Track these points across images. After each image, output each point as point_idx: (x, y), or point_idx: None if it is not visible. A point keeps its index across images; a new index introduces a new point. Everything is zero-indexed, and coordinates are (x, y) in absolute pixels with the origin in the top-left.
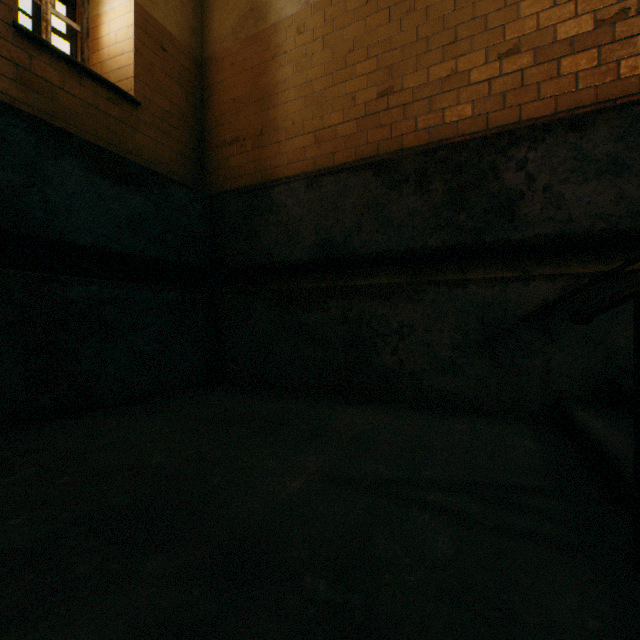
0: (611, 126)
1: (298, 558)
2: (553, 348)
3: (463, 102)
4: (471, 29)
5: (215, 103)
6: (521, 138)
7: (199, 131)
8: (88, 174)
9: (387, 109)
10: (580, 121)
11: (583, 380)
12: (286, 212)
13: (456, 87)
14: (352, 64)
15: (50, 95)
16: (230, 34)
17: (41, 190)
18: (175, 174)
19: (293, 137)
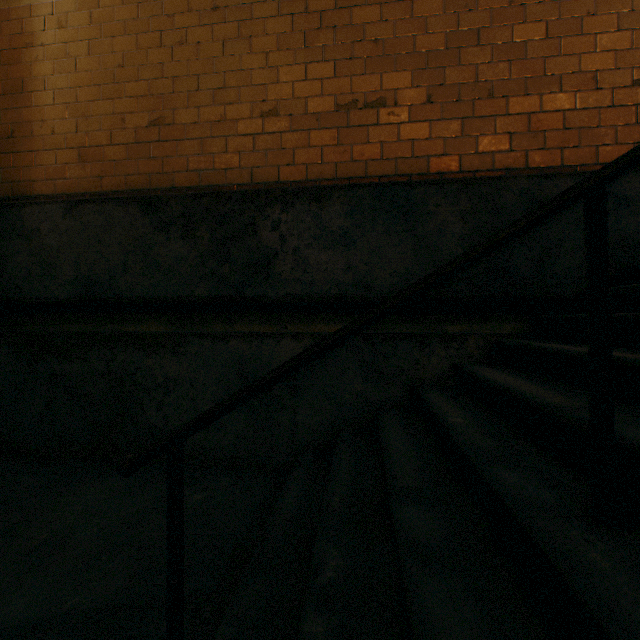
0: (343, 203)
1: None
2: (299, 402)
3: (232, 151)
4: (238, 80)
5: None
6: (276, 199)
7: None
8: None
9: (159, 141)
10: (321, 193)
11: (321, 431)
12: (40, 238)
13: (225, 134)
14: (122, 81)
15: None
16: None
17: None
18: None
19: (54, 149)
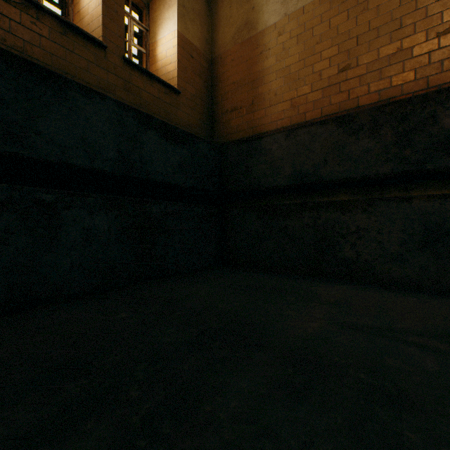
0: None
1: (339, 361)
2: None
3: (407, 70)
4: (413, 17)
5: (220, 86)
6: None
7: (210, 105)
8: (159, 139)
9: (345, 80)
10: None
11: None
12: (271, 154)
13: (401, 60)
14: (318, 52)
15: (138, 95)
16: (231, 41)
17: (139, 151)
18: (197, 134)
19: (275, 104)
